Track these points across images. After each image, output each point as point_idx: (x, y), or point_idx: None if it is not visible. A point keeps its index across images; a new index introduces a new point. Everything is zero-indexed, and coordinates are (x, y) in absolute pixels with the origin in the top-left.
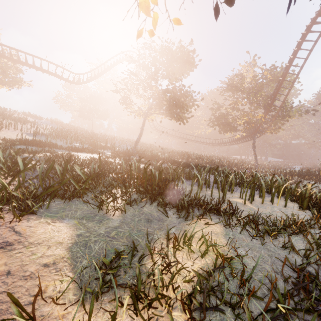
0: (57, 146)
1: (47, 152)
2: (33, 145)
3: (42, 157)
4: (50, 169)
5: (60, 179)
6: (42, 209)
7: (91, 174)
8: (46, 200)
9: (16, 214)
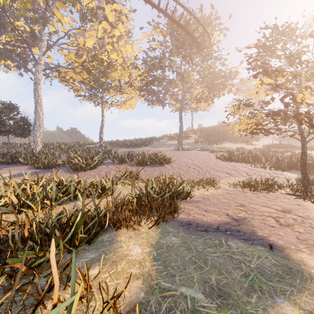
0: (295, 147)
1: (288, 152)
2: (279, 148)
3: (286, 155)
4: (291, 160)
5: (294, 163)
6: (288, 171)
7: (312, 164)
8: (289, 170)
9: (282, 170)
